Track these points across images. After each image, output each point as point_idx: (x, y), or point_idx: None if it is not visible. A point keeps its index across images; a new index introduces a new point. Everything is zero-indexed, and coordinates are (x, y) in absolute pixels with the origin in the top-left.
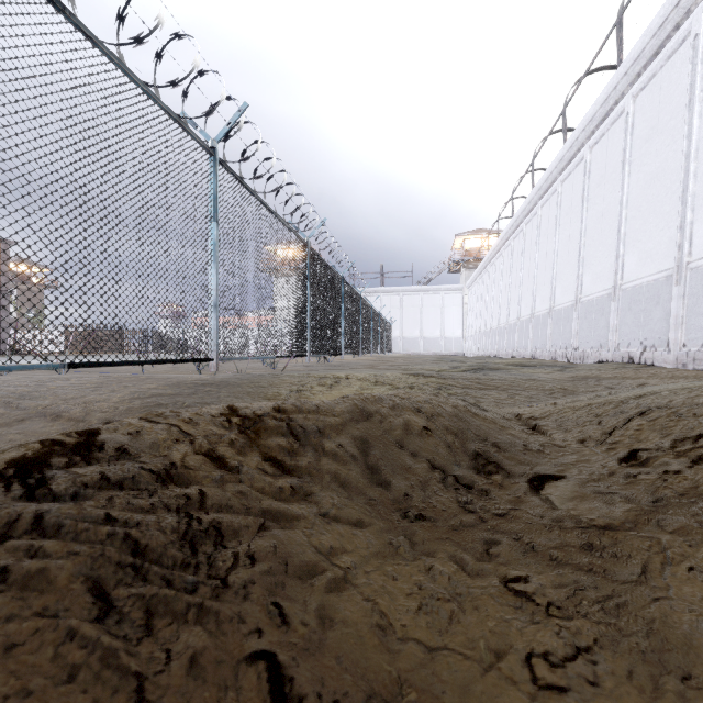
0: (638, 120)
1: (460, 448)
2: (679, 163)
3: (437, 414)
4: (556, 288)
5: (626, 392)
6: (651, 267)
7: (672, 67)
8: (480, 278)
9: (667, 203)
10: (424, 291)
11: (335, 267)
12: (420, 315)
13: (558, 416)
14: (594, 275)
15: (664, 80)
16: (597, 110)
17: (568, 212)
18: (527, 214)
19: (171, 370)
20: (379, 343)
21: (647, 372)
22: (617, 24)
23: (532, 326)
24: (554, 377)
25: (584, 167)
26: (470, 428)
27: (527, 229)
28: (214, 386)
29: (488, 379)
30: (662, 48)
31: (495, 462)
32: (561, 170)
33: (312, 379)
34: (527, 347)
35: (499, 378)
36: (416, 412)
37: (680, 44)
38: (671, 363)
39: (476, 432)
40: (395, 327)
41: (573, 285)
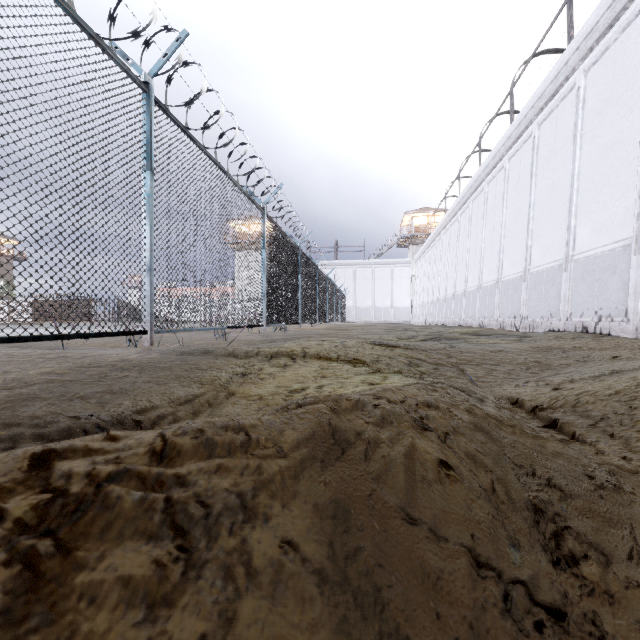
0: (590, 94)
1: (507, 502)
2: (636, 132)
3: (453, 430)
4: (503, 260)
5: (636, 372)
6: (606, 237)
7: (628, 39)
8: (427, 252)
9: (623, 174)
10: (375, 264)
11: (292, 237)
12: (371, 287)
13: (581, 409)
14: (544, 246)
15: (618, 52)
16: (546, 87)
17: (515, 187)
18: (474, 191)
19: (112, 342)
20: (334, 312)
21: (610, 343)
22: (568, 2)
23: (479, 297)
24: (516, 347)
25: (533, 143)
26: (506, 453)
27: (474, 205)
28: (136, 367)
29: (456, 352)
30: (617, 21)
31: (572, 529)
32: (509, 148)
33: (263, 355)
34: (475, 316)
35: (467, 350)
36: (421, 429)
37: (636, 15)
38: (630, 332)
39: (514, 458)
40: (349, 298)
41: (522, 256)
